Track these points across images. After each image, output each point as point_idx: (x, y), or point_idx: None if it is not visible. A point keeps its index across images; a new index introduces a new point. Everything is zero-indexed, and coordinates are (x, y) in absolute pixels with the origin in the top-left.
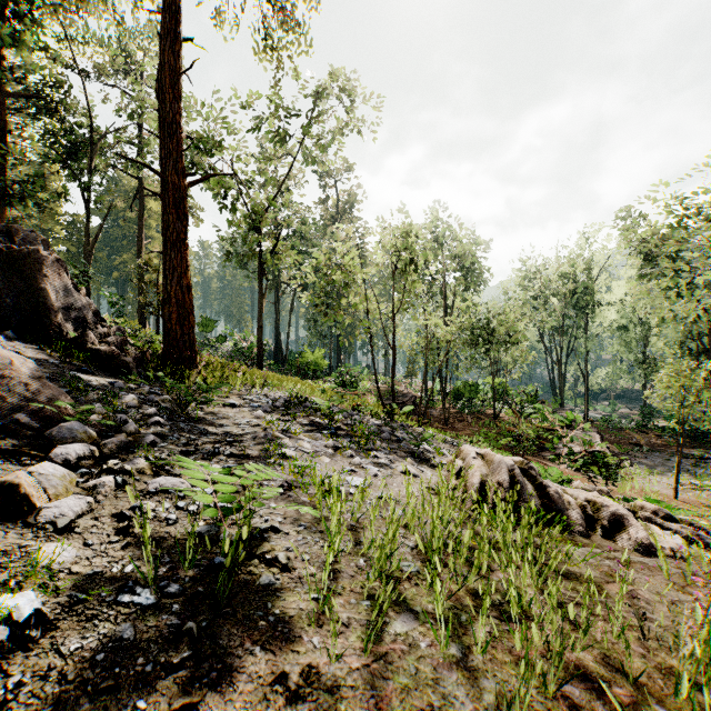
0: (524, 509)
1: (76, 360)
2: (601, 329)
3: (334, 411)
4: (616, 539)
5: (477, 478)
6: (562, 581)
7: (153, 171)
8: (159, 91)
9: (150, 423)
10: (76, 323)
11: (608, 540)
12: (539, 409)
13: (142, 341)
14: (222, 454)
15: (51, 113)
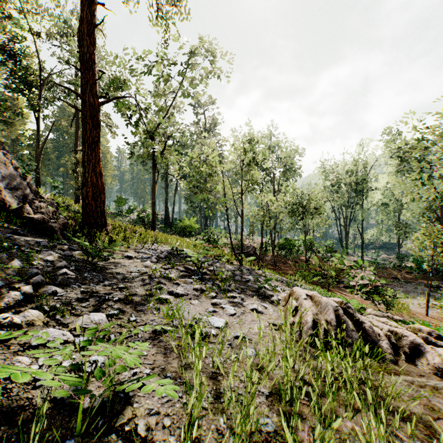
0: (349, 343)
1: (14, 225)
2: (371, 205)
3: (202, 260)
4: (415, 362)
5: (309, 316)
6: (400, 424)
7: (75, 93)
8: (79, 37)
9: (59, 274)
10: (18, 199)
11: (410, 364)
12: (333, 255)
13: (72, 212)
14: (111, 300)
15: (15, 61)
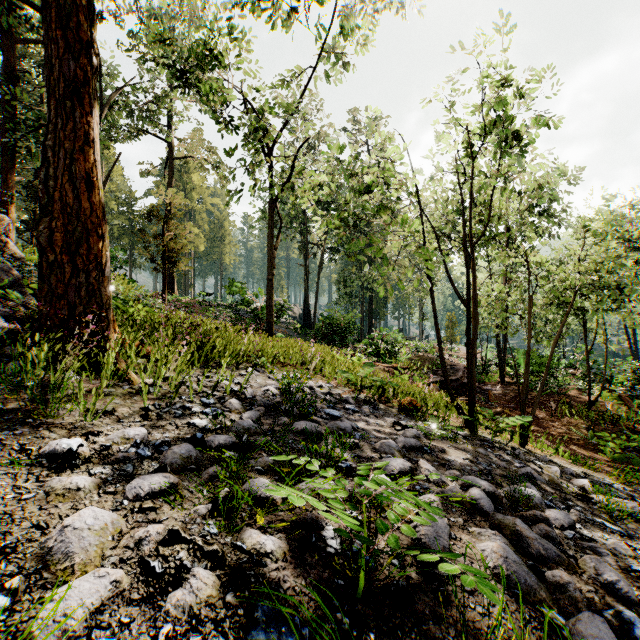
0: None
1: None
2: None
3: (371, 431)
4: None
5: None
6: None
7: None
8: None
9: None
10: None
11: None
12: None
13: None
14: None
15: None
